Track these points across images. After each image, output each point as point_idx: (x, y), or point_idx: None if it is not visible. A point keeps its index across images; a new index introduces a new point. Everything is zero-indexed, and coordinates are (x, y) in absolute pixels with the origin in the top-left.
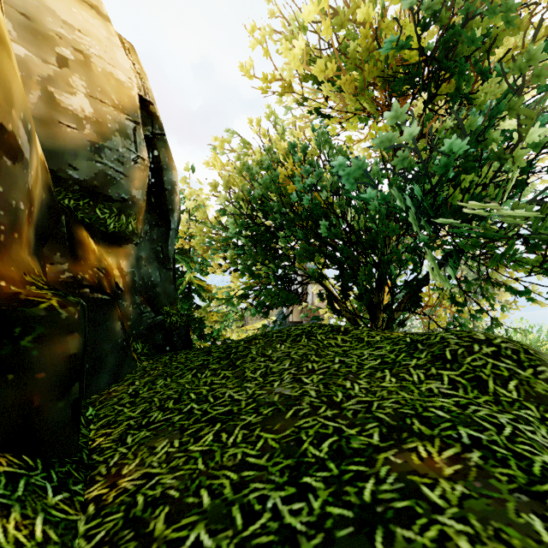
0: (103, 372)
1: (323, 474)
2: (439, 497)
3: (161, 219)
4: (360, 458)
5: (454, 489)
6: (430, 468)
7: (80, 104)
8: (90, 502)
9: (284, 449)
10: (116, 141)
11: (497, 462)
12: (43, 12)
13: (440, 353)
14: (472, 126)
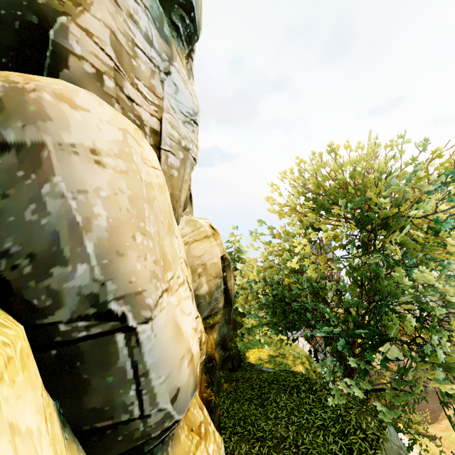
0: None
1: None
2: None
3: (228, 303)
4: None
5: None
6: None
7: (204, 288)
8: None
9: None
10: (215, 295)
11: None
12: (194, 260)
13: (345, 429)
14: (392, 286)
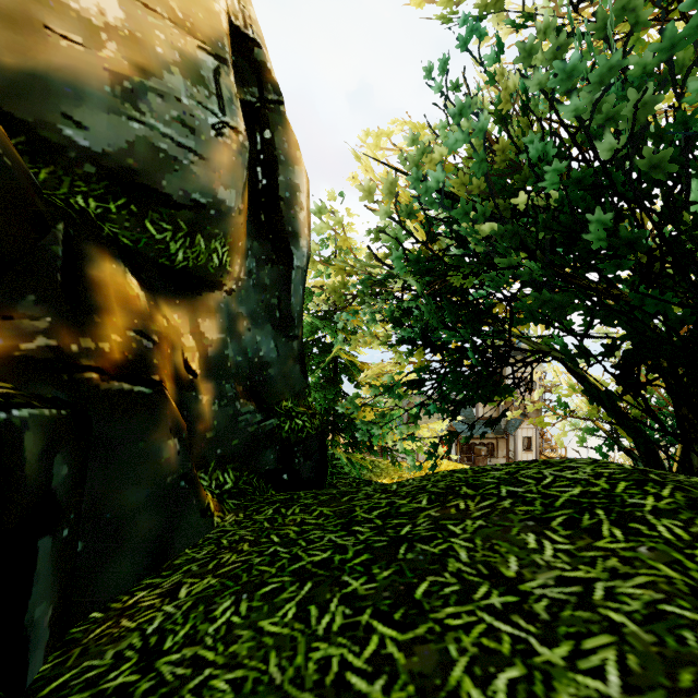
0: (124, 551)
1: None
2: None
3: (276, 250)
4: None
5: None
6: None
7: (98, 1)
8: None
9: None
10: (172, 83)
11: None
12: None
13: None
14: None
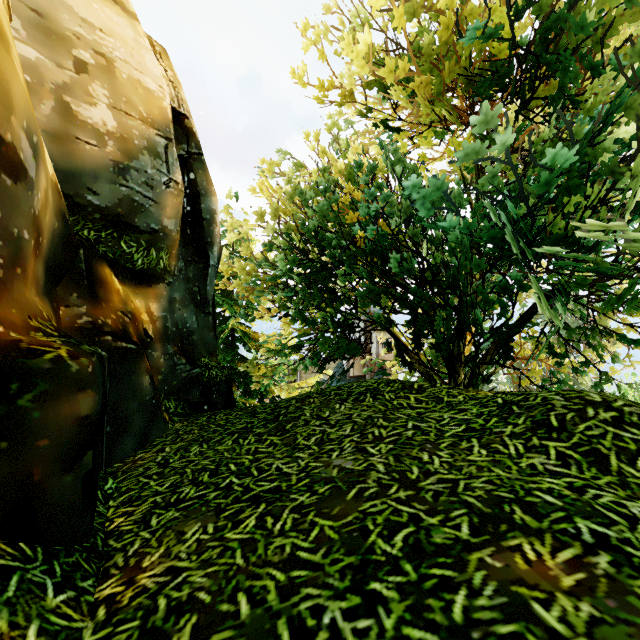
0: (127, 435)
1: (396, 579)
2: (559, 621)
3: (198, 254)
4: (446, 558)
5: (578, 609)
6: (541, 577)
7: (102, 116)
8: (101, 603)
9: (345, 541)
10: (143, 161)
11: (636, 571)
12: (58, 8)
13: (543, 418)
14: (578, 135)
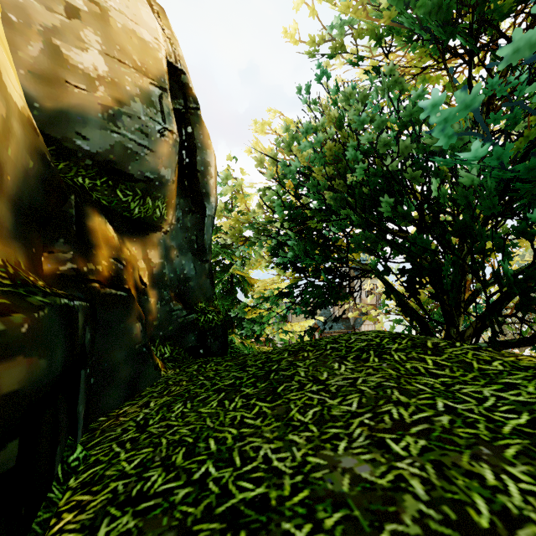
0: (114, 386)
1: None
2: None
3: (195, 205)
4: None
5: None
6: None
7: (93, 62)
8: None
9: None
10: (136, 108)
11: None
12: None
13: None
14: None
